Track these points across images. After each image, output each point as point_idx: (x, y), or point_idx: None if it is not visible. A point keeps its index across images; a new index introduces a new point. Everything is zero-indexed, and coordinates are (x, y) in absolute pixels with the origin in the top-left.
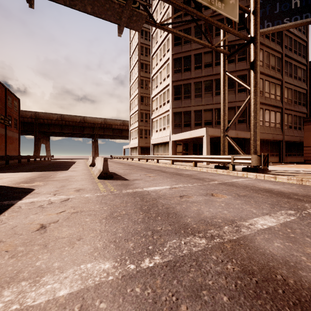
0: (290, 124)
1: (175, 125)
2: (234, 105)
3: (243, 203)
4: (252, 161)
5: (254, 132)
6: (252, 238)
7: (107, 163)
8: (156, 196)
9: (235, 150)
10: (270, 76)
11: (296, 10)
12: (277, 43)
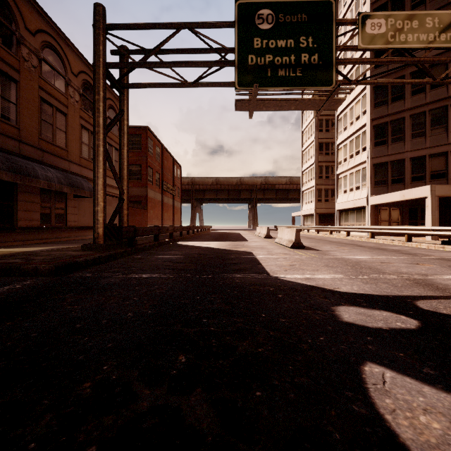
0: None
1: (376, 182)
2: None
3: (447, 269)
4: None
5: None
6: (433, 279)
7: (299, 234)
8: (357, 261)
9: None
10: None
11: None
12: None
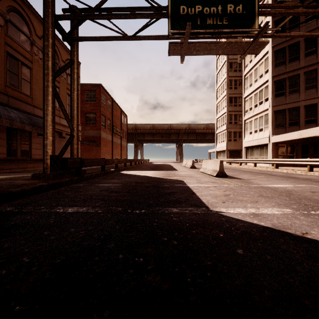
0: None
1: (276, 124)
2: None
3: None
4: None
5: None
6: None
7: (222, 165)
8: (285, 190)
9: None
10: None
11: None
12: None
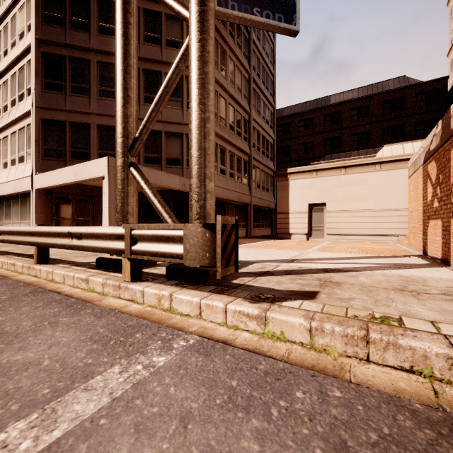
0: (258, 181)
1: (48, 151)
2: (181, 131)
3: None
4: (186, 249)
5: (199, 151)
6: None
7: None
8: None
9: (185, 216)
10: (236, 99)
11: (268, 3)
12: (244, 55)
